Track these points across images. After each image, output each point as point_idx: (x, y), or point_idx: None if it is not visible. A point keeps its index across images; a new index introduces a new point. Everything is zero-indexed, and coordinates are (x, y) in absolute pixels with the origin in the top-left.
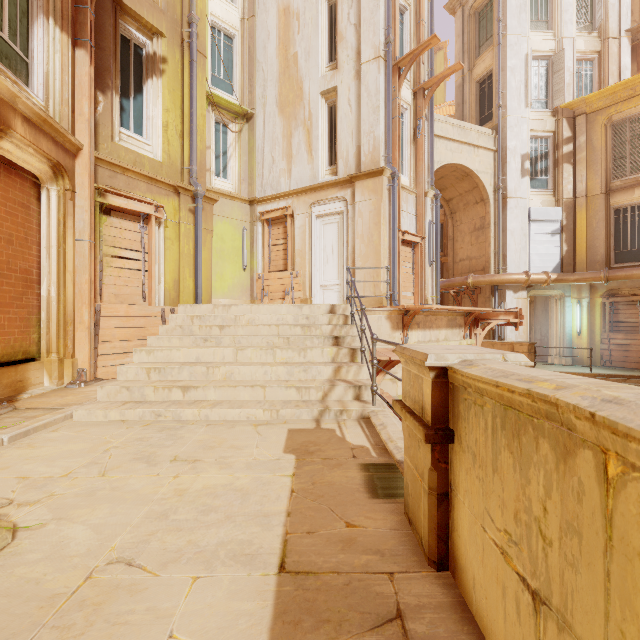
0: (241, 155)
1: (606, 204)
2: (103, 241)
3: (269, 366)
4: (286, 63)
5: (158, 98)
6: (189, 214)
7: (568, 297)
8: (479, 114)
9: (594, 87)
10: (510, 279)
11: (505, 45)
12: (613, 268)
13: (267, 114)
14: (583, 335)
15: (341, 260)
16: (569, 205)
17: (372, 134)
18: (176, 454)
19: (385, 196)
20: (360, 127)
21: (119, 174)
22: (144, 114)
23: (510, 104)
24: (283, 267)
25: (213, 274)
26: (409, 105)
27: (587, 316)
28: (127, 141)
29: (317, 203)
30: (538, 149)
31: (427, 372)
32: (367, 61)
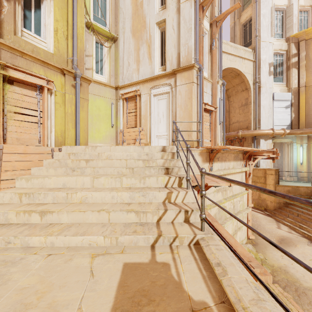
0: (110, 61)
1: None
2: (7, 102)
3: (115, 192)
4: (136, 7)
5: (51, 12)
6: (72, 88)
7: (295, 143)
8: (243, 42)
9: (309, 26)
10: (263, 133)
11: (259, 2)
12: None
13: (125, 38)
14: (304, 164)
15: (168, 120)
16: (295, 91)
17: (187, 45)
18: None
19: (195, 81)
20: (179, 41)
21: (19, 56)
22: (42, 22)
23: (262, 34)
24: (134, 125)
25: (93, 129)
26: (207, 31)
27: (306, 153)
28: (28, 37)
29: (154, 87)
30: (277, 60)
31: None
32: (184, 1)
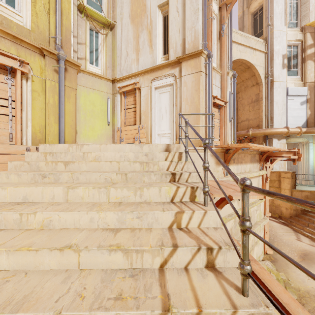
0: (107, 51)
1: None
2: None
3: (95, 212)
4: None
5: None
6: (54, 73)
7: (311, 143)
8: (253, 33)
9: None
10: (277, 131)
11: None
12: None
13: (123, 24)
14: None
15: (172, 116)
16: (311, 86)
17: (193, 28)
18: None
19: (203, 71)
20: (185, 25)
21: None
22: None
23: (275, 23)
24: (133, 122)
25: (87, 127)
26: (216, 15)
27: None
28: None
29: (155, 79)
30: (291, 52)
31: None
32: None
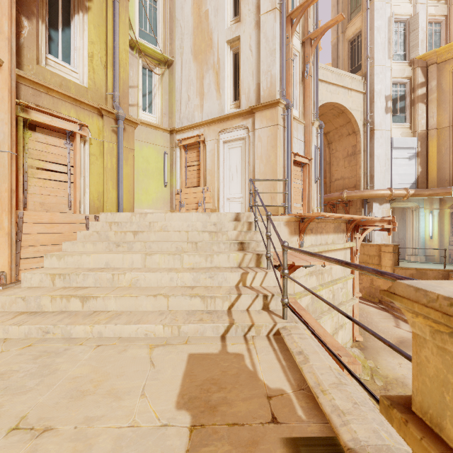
0: (163, 94)
1: None
2: (28, 154)
3: (175, 272)
4: (199, 19)
5: (84, 31)
6: (112, 134)
7: (422, 208)
8: (350, 66)
9: (442, 43)
10: (377, 194)
11: (372, 9)
12: None
13: (184, 61)
14: (434, 238)
15: (243, 177)
16: (423, 136)
17: (269, 73)
18: (26, 411)
19: (280, 123)
20: (259, 68)
21: (43, 93)
22: (72, 45)
23: (376, 56)
24: (197, 184)
25: (140, 189)
26: (298, 52)
27: (438, 223)
28: (54, 67)
29: (224, 131)
30: (398, 92)
31: None
32: (265, 12)
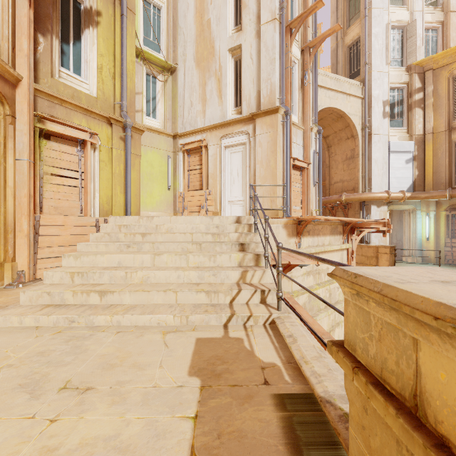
0: (166, 100)
1: (449, 139)
2: (43, 161)
3: (182, 271)
4: (201, 27)
5: (94, 45)
6: (120, 141)
7: (419, 210)
8: (349, 71)
9: (438, 49)
10: (375, 197)
11: (370, 17)
12: (454, 188)
13: (187, 68)
14: (431, 240)
15: (244, 181)
16: (419, 140)
17: (269, 80)
18: (69, 377)
19: (280, 130)
20: (260, 75)
21: (57, 105)
22: (82, 58)
23: (374, 62)
24: (199, 187)
25: (144, 192)
26: (298, 60)
27: (434, 225)
28: (66, 79)
29: (226, 136)
30: (395, 97)
31: (446, 341)
32: (265, 23)
